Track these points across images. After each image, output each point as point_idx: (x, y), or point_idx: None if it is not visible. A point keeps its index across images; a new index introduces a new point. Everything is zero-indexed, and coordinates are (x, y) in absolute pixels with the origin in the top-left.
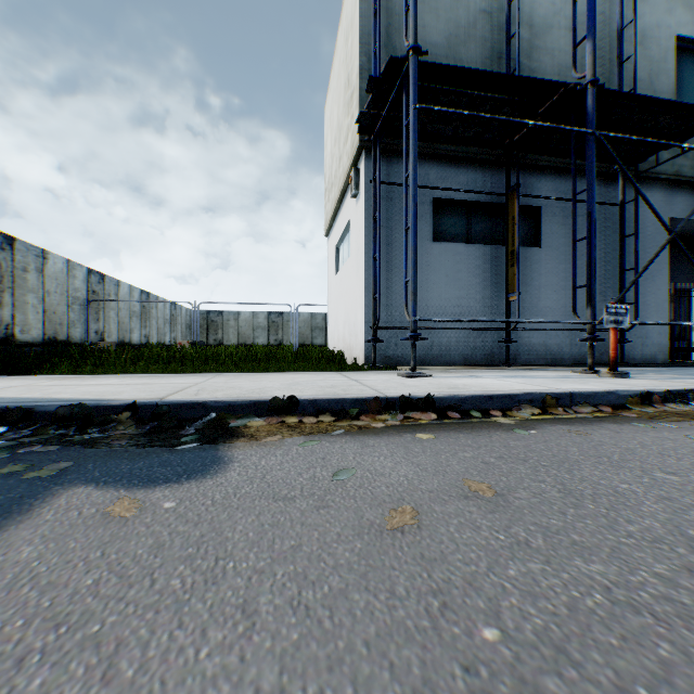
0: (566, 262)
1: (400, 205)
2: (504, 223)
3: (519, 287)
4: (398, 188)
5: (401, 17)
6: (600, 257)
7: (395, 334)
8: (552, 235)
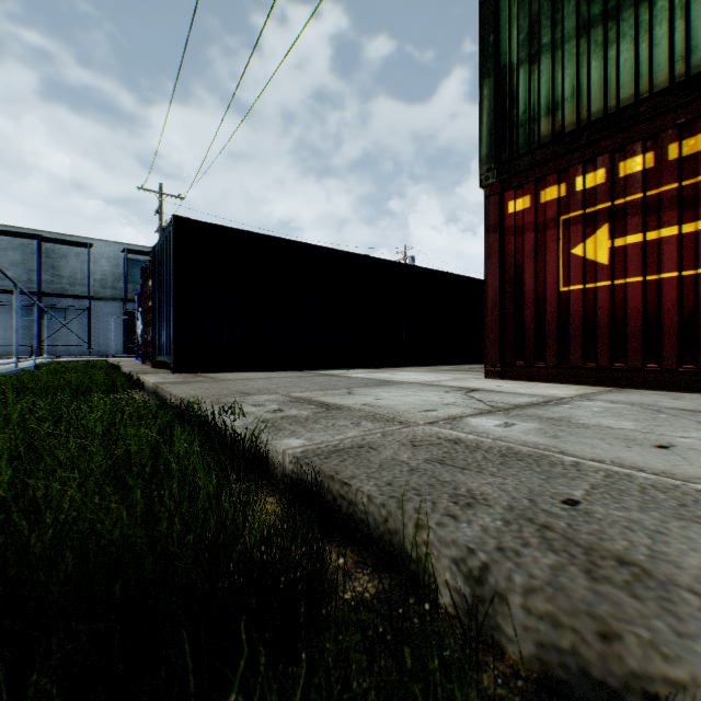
0: (79, 325)
1: (5, 308)
2: (53, 313)
3: (58, 333)
4: (4, 302)
5: (4, 252)
6: (94, 323)
7: (3, 347)
8: (72, 317)
